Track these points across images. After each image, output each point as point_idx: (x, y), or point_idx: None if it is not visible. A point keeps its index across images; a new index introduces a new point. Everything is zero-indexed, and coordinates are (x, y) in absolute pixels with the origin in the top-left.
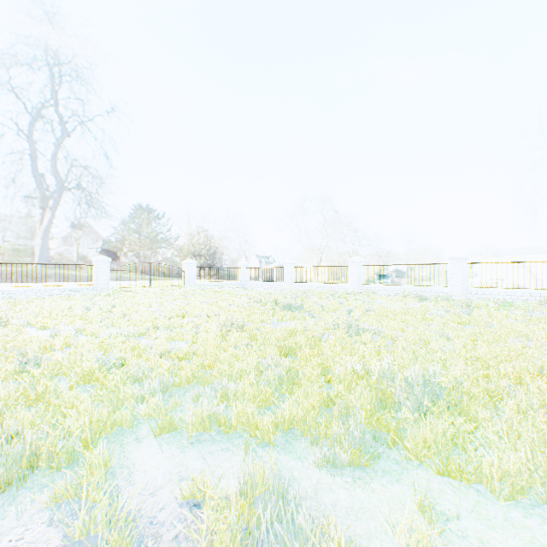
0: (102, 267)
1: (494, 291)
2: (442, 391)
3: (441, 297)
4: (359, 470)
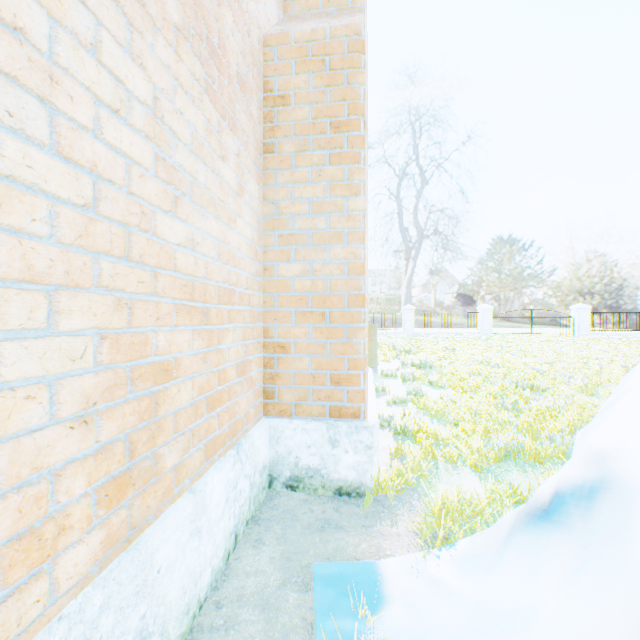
0: (485, 315)
1: None
2: None
3: None
4: None
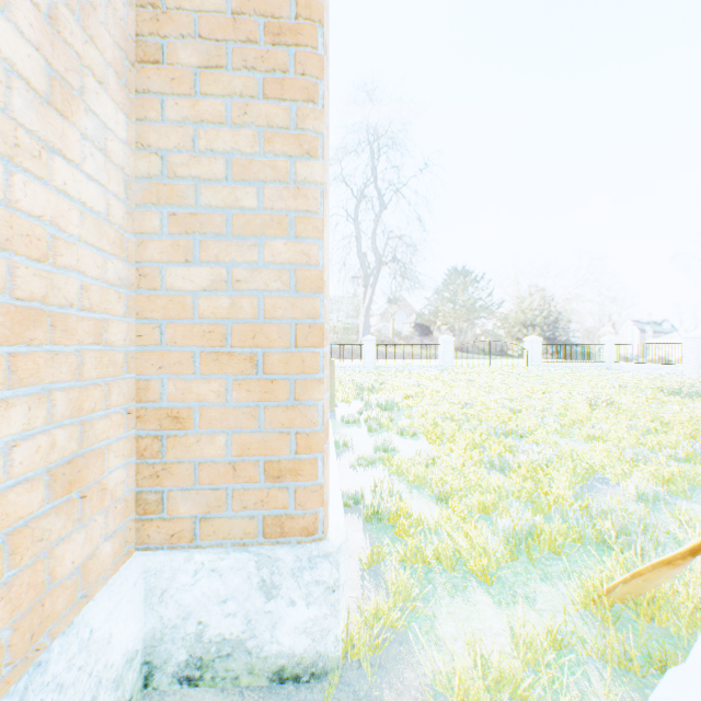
0: (447, 346)
1: None
2: None
3: None
4: (693, 465)
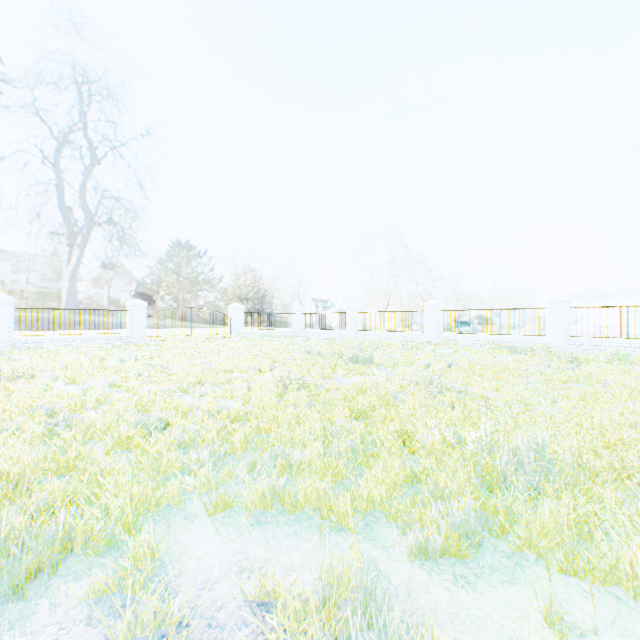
0: (138, 313)
1: (604, 342)
2: (555, 465)
3: (538, 349)
4: (460, 565)
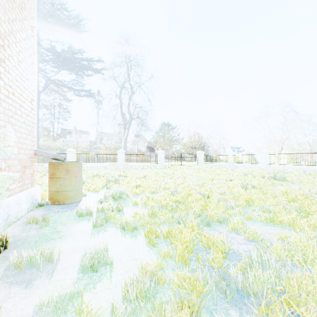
0: (161, 155)
1: None
2: None
3: None
4: None
